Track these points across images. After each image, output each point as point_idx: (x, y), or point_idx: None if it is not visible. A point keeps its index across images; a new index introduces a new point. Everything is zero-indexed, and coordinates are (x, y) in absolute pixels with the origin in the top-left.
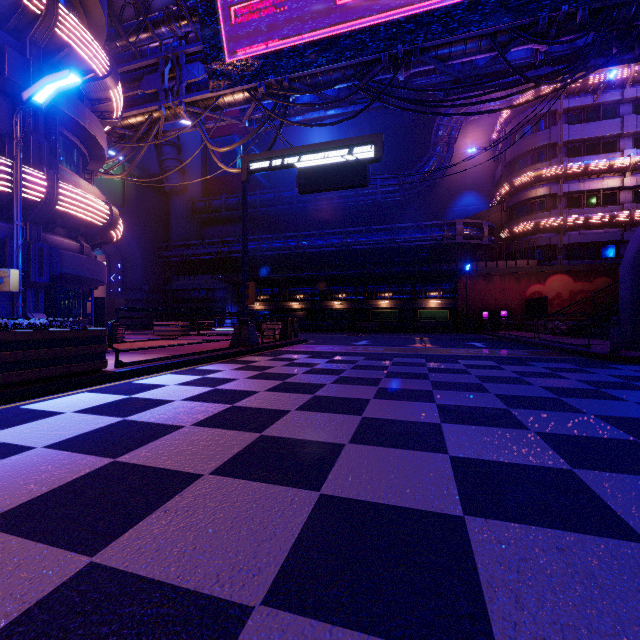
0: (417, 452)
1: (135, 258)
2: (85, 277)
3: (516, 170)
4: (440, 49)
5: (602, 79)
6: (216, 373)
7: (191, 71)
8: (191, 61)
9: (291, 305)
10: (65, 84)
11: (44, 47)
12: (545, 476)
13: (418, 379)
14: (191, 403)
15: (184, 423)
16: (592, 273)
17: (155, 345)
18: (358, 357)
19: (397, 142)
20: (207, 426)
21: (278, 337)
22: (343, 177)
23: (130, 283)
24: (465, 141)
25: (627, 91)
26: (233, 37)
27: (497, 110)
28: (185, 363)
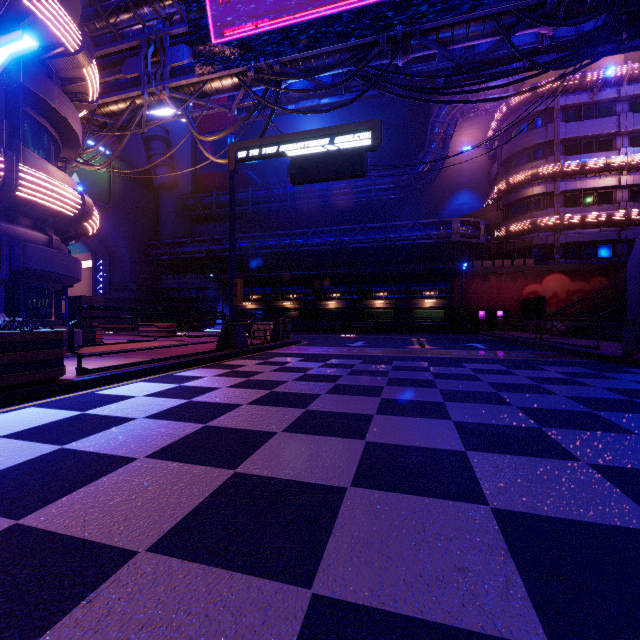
0: (446, 502)
1: (122, 256)
2: (54, 273)
3: (512, 168)
4: (441, 32)
5: (599, 76)
6: (195, 380)
7: (176, 54)
8: (176, 44)
9: (284, 305)
10: (19, 48)
11: (4, 14)
12: (639, 548)
13: (424, 387)
14: (155, 422)
15: (137, 453)
16: (589, 273)
17: (135, 347)
18: (355, 360)
19: (391, 140)
20: (166, 458)
21: (269, 338)
22: (338, 166)
23: (117, 282)
24: (460, 139)
25: (624, 89)
26: (220, 17)
27: (501, 98)
28: (162, 368)
